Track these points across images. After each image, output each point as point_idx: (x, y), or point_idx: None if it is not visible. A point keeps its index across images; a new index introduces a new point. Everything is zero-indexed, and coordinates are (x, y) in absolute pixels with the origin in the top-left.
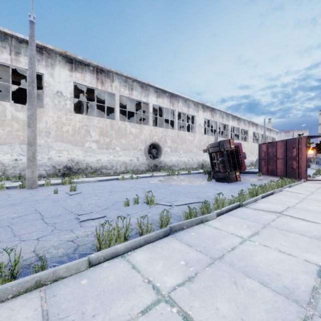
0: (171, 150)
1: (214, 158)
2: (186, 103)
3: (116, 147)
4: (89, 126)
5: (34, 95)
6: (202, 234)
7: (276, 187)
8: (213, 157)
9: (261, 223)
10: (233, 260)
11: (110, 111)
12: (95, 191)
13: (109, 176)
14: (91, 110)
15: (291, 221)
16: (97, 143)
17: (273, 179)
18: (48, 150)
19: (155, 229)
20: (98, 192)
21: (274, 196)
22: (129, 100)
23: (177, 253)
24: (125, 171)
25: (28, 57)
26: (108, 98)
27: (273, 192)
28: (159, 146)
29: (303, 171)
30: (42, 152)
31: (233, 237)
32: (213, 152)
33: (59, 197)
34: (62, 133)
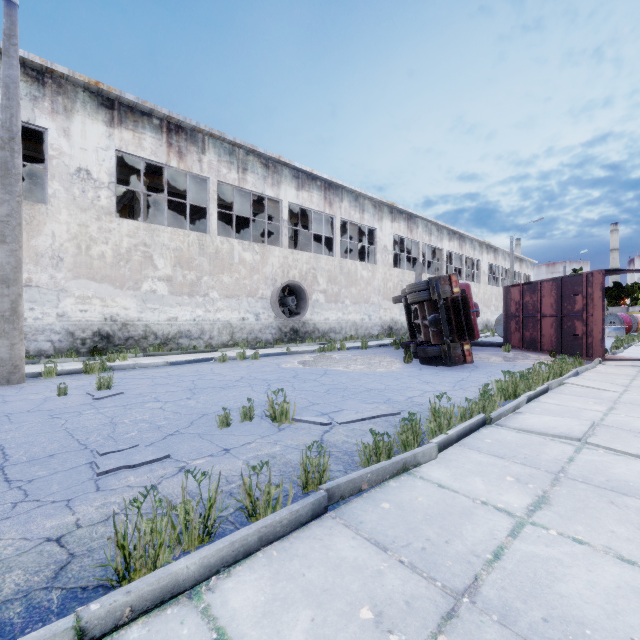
0: (328, 299)
1: (416, 314)
2: (357, 203)
3: (211, 292)
4: (150, 246)
5: (15, 169)
6: (411, 508)
7: (551, 376)
8: (415, 312)
9: (546, 470)
10: (508, 596)
11: (200, 218)
12: (156, 388)
13: (194, 353)
14: (160, 214)
15: (612, 461)
16: (168, 283)
17: (535, 358)
18: (58, 296)
19: (290, 501)
20: (163, 392)
21: (551, 396)
22: (240, 193)
23: (350, 574)
24: (229, 342)
25: (2, 83)
26: (193, 188)
27: (548, 387)
28: (303, 289)
29: (597, 341)
30: (44, 302)
31: (490, 516)
32: (416, 301)
33: (69, 404)
34: (91, 260)
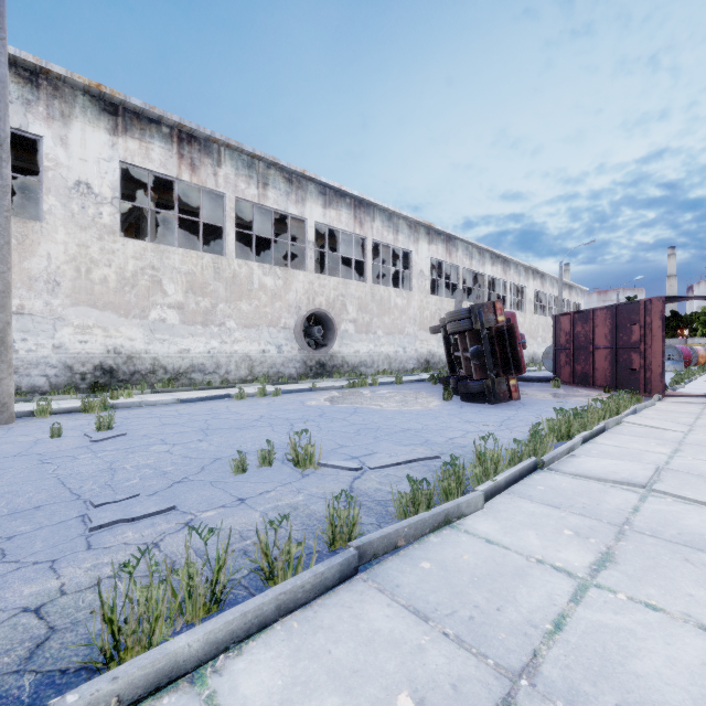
0: (358, 329)
1: (456, 346)
2: (391, 222)
3: (227, 321)
4: (159, 270)
5: (3, 180)
6: (455, 568)
7: (608, 414)
8: (454, 344)
9: (608, 522)
10: (574, 676)
11: (216, 239)
12: (163, 429)
13: (209, 389)
14: (171, 234)
15: (683, 511)
16: (179, 311)
17: (588, 394)
18: (55, 326)
19: (313, 561)
20: (171, 433)
21: (608, 437)
22: (260, 212)
23: (385, 651)
24: (248, 377)
25: None
26: (208, 205)
27: (604, 427)
28: (330, 319)
29: (656, 375)
30: (39, 332)
31: (547, 577)
32: (456, 331)
33: (62, 448)
34: (92, 285)
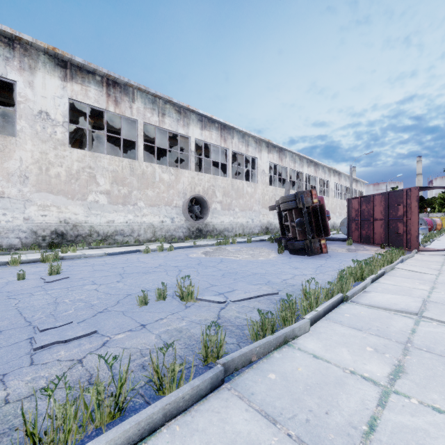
0: (223, 207)
1: (285, 218)
2: (244, 139)
3: (139, 202)
4: (94, 169)
5: None
6: (293, 378)
7: (386, 263)
8: (285, 217)
9: (396, 341)
10: None
11: (132, 149)
12: (94, 273)
13: (126, 246)
14: (103, 146)
15: None
16: (107, 195)
17: (370, 249)
18: (25, 205)
19: (191, 376)
20: (99, 276)
21: (387, 278)
22: (160, 132)
23: None
24: (152, 238)
25: None
26: (126, 128)
27: (384, 271)
28: (205, 201)
29: (414, 237)
30: (14, 209)
31: (359, 385)
32: (286, 209)
33: (24, 287)
34: (49, 179)
